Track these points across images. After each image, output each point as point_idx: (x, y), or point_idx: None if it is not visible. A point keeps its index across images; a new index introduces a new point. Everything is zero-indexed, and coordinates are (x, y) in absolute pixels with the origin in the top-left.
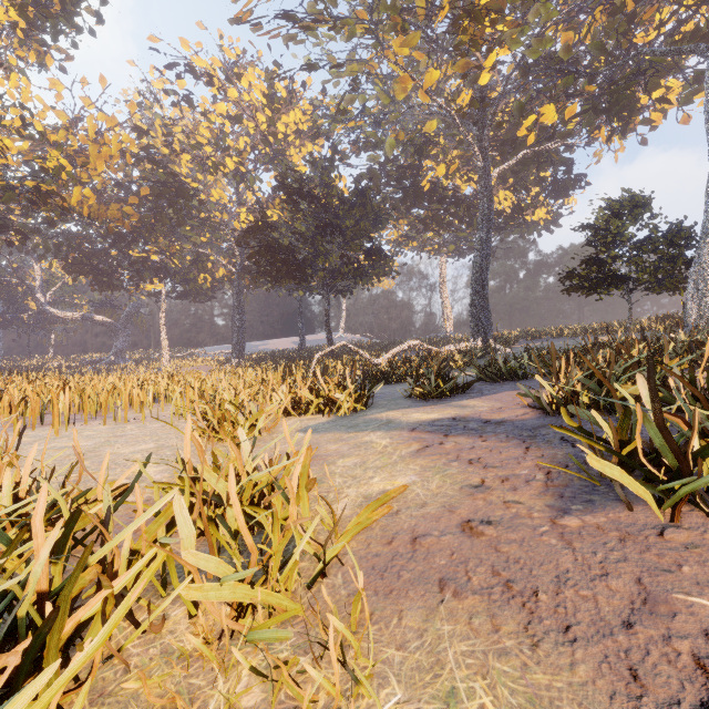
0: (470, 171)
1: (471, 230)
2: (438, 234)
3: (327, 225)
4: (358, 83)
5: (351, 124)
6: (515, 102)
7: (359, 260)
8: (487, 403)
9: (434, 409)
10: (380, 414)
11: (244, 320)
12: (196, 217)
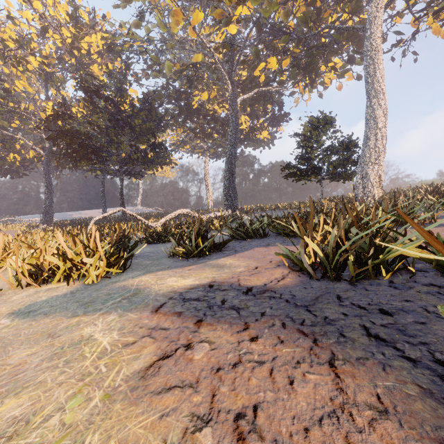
0: (223, 101)
1: (224, 140)
2: (203, 140)
3: (118, 120)
4: (143, 15)
5: (137, 43)
6: (253, 47)
7: (146, 151)
8: (243, 262)
9: (192, 270)
10: (133, 280)
11: (52, 193)
12: (4, 105)
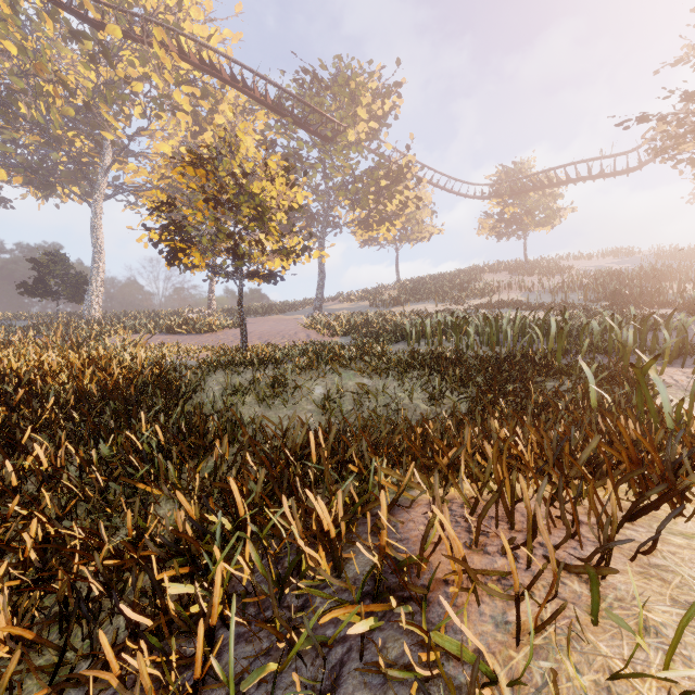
0: None
1: None
2: None
3: None
4: None
5: None
6: None
7: None
8: None
9: None
10: None
11: None
12: None
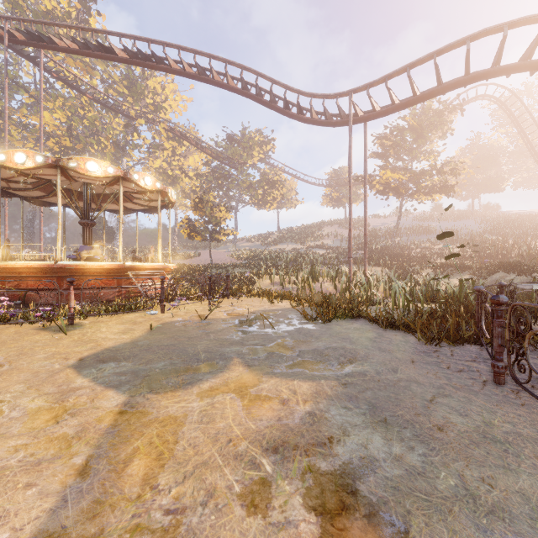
0: None
1: None
2: None
3: None
4: None
5: None
6: None
7: None
8: None
9: None
10: None
11: None
12: None
